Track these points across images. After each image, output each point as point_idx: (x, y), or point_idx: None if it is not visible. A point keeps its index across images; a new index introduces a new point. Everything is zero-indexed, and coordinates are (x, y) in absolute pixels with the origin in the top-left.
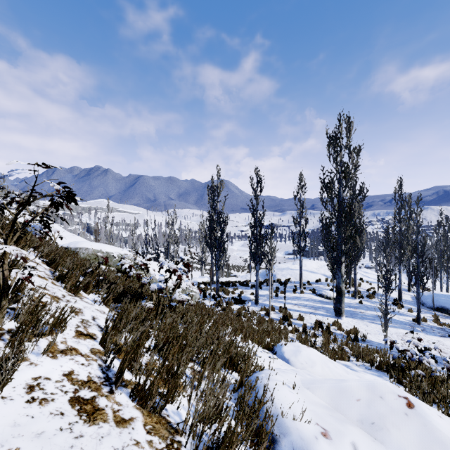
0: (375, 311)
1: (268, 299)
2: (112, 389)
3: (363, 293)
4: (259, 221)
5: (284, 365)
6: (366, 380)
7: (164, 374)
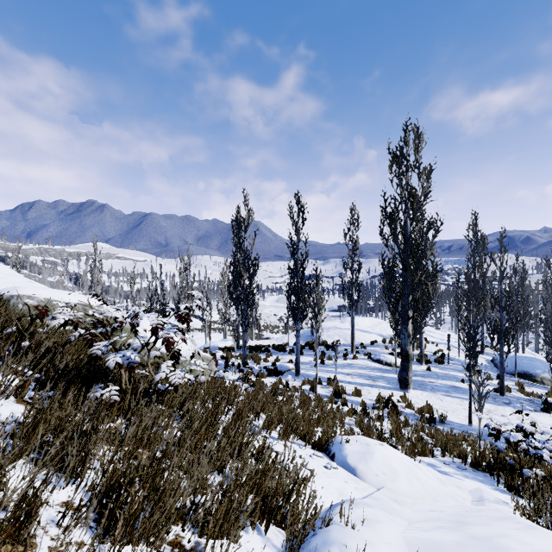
0: (447, 380)
1: (312, 367)
2: None
3: (429, 357)
4: (300, 263)
5: (350, 482)
6: (545, 544)
7: None
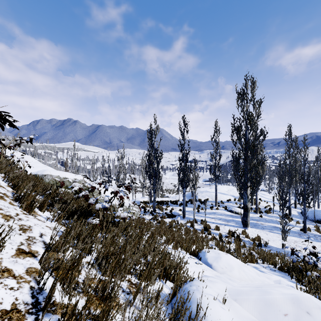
0: (271, 223)
1: (192, 214)
2: (38, 318)
3: (262, 209)
4: (185, 155)
5: (208, 270)
6: (288, 291)
7: (99, 292)
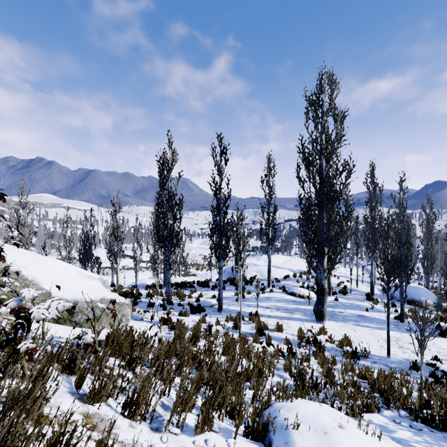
0: (354, 310)
1: (234, 302)
2: None
3: (334, 289)
4: (223, 202)
5: None
6: None
7: None
